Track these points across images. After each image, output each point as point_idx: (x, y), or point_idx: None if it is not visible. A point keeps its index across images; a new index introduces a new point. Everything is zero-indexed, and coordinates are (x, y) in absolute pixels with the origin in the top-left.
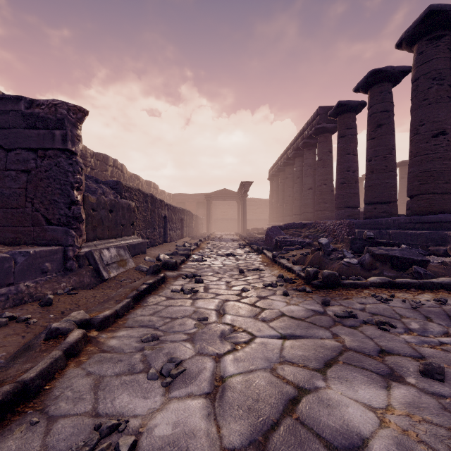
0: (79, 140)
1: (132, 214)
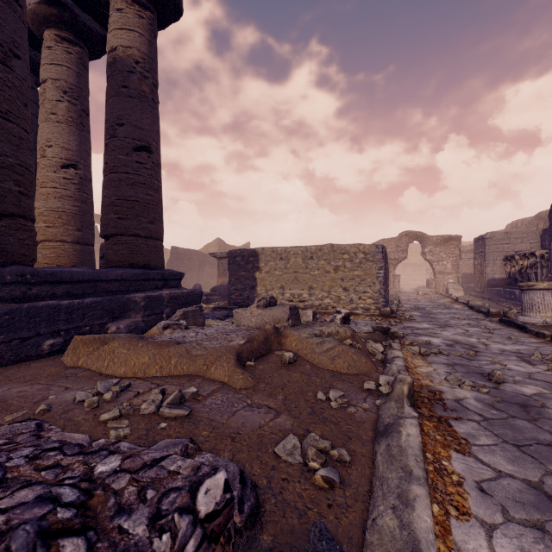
0: None
1: None
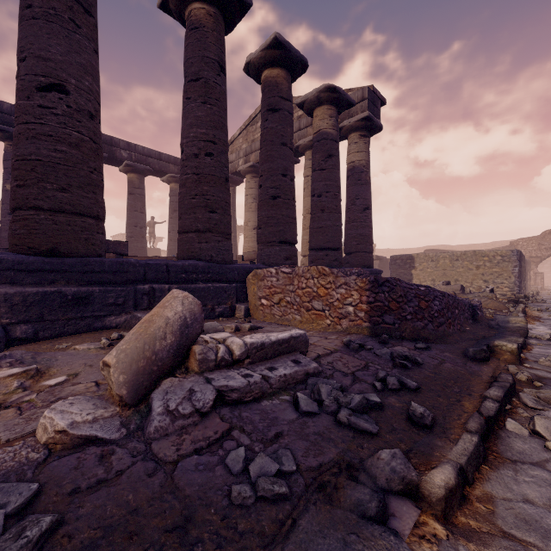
0: None
1: None
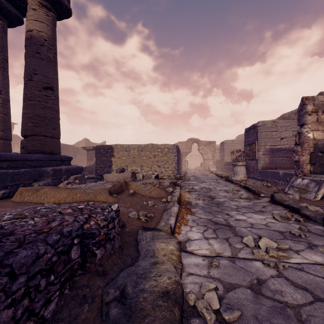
0: (305, 115)
1: None
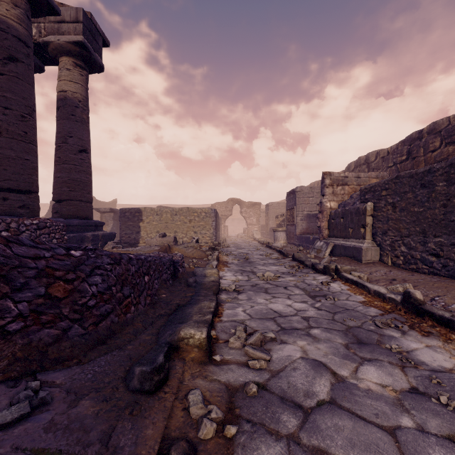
0: (324, 187)
1: (363, 217)
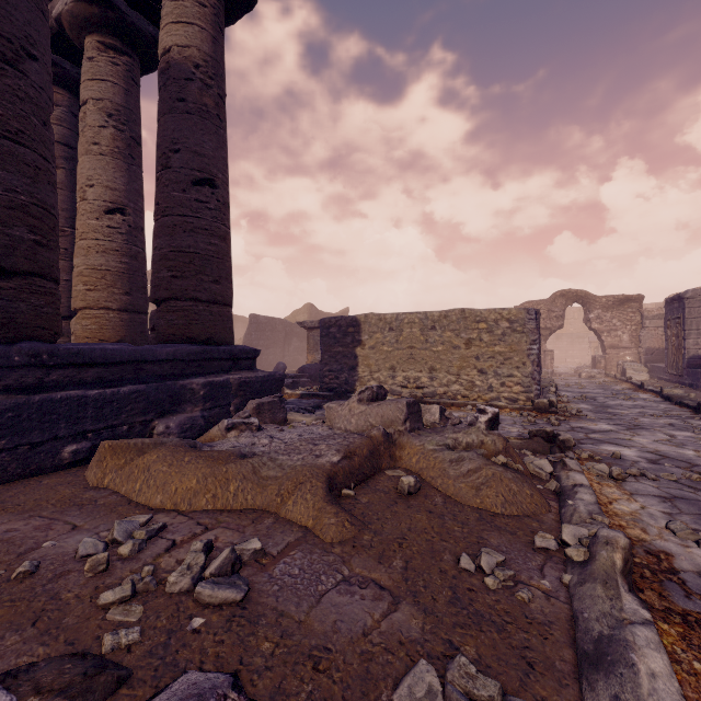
0: None
1: None
